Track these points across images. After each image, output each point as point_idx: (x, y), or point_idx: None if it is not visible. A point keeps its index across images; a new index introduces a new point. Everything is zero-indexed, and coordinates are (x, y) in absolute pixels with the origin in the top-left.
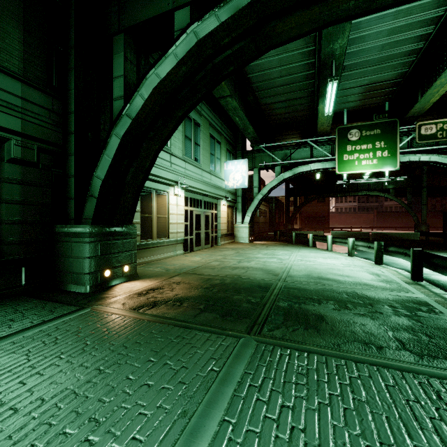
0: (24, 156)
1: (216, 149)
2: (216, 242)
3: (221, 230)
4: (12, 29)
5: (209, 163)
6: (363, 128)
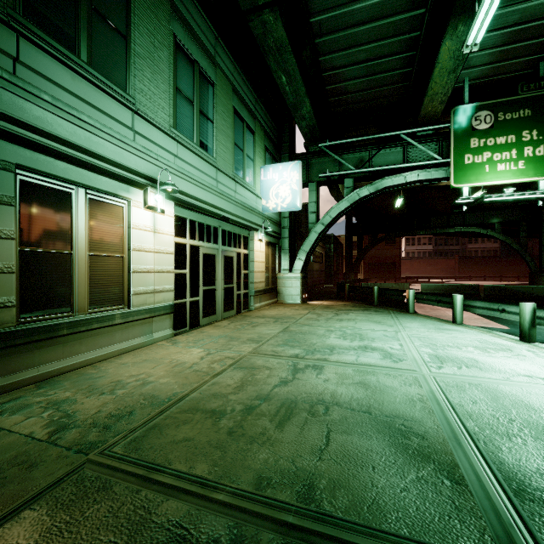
0: None
1: (245, 141)
2: (247, 304)
3: (256, 284)
4: None
5: (233, 161)
6: (500, 108)
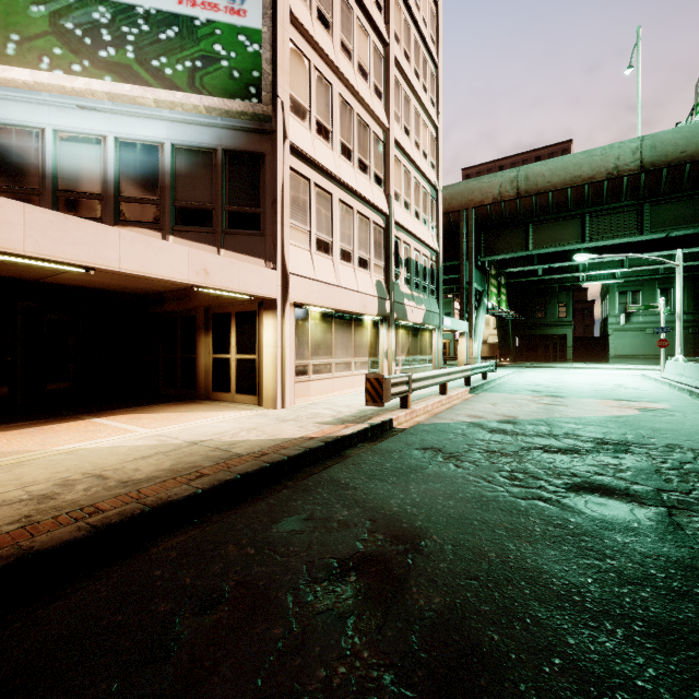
0: (693, 331)
1: None
2: None
3: None
4: (691, 302)
5: None
6: None
